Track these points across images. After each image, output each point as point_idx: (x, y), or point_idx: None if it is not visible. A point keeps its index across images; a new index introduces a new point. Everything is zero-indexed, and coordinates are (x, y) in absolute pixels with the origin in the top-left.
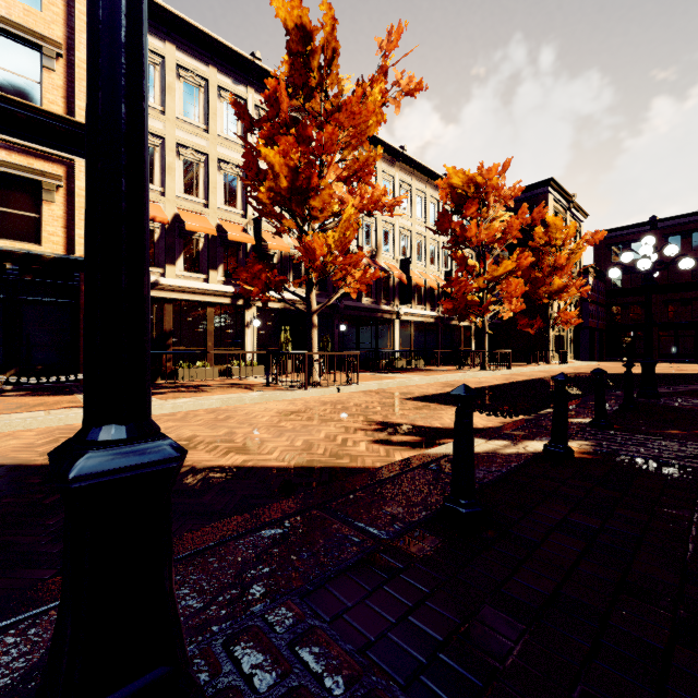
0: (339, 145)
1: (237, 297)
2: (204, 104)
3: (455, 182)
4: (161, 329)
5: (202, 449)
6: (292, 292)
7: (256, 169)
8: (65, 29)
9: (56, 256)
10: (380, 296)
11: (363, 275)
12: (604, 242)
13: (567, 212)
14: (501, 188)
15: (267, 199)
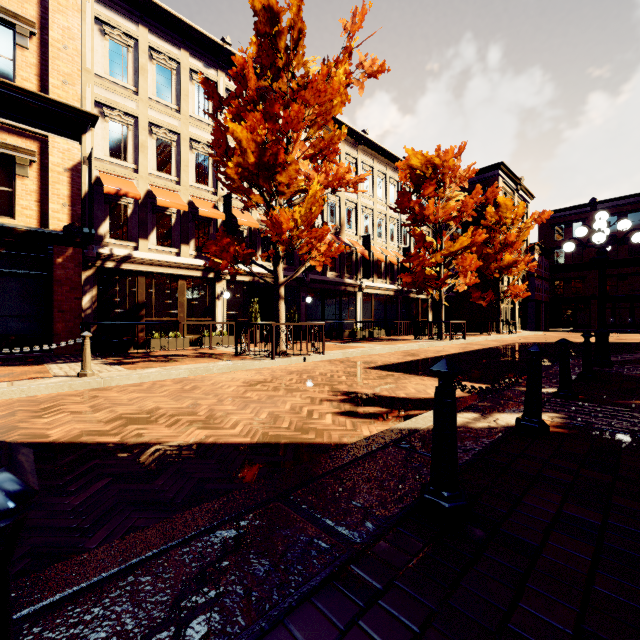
0: (305, 123)
1: (208, 270)
2: (176, 85)
3: (414, 163)
4: (134, 301)
5: (162, 423)
6: (260, 265)
7: (225, 146)
8: (39, 9)
9: (29, 229)
10: (343, 270)
11: (328, 249)
12: (548, 222)
13: (515, 193)
14: (456, 169)
15: (235, 174)
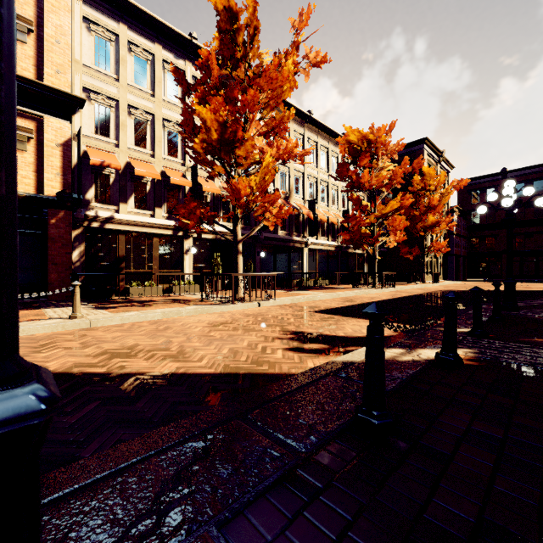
0: (260, 106)
1: (177, 229)
2: (151, 74)
3: (352, 139)
4: (116, 255)
5: (141, 357)
6: (222, 225)
7: (192, 125)
8: (36, 10)
9: (27, 195)
10: (292, 229)
11: (279, 211)
12: (466, 188)
13: (438, 164)
14: (387, 144)
15: (201, 148)
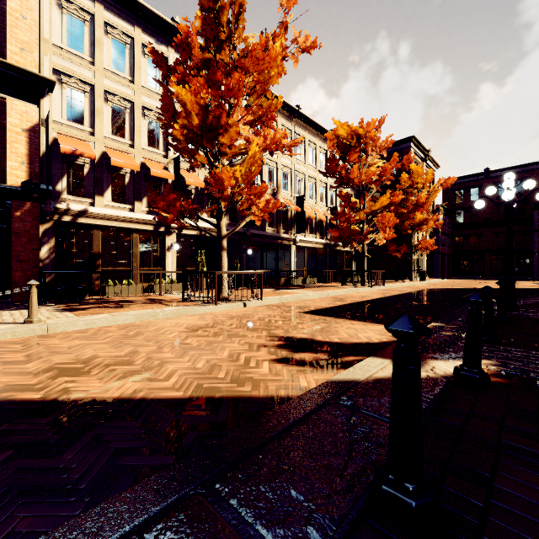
0: (245, 91)
1: (159, 225)
2: (130, 58)
3: (341, 133)
4: (91, 252)
5: (95, 375)
6: (205, 220)
7: (172, 111)
8: None
9: None
10: (280, 226)
11: (266, 205)
12: (451, 188)
13: (424, 163)
14: (377, 140)
15: (181, 135)
